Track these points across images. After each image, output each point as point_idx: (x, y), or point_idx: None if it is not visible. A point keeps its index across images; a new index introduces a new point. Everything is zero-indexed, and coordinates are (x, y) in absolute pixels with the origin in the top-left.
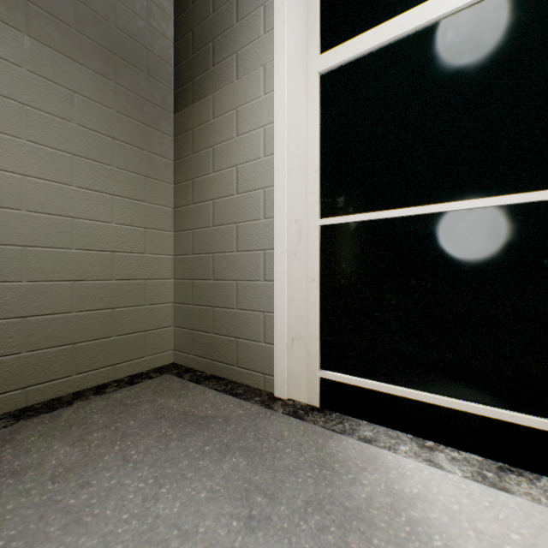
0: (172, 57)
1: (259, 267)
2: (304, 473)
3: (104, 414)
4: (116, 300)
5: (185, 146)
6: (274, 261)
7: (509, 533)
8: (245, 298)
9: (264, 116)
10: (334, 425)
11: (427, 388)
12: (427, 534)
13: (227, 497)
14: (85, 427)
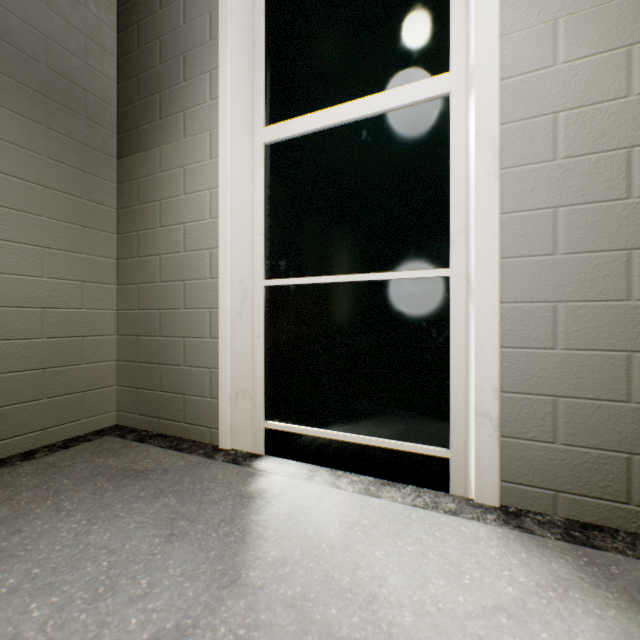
0: (115, 98)
1: (206, 325)
2: (226, 502)
3: (34, 477)
4: (48, 360)
5: (130, 196)
6: (219, 320)
7: (362, 520)
8: (192, 355)
9: (210, 179)
10: (266, 466)
11: (349, 429)
12: (306, 528)
13: (154, 525)
14: (13, 489)
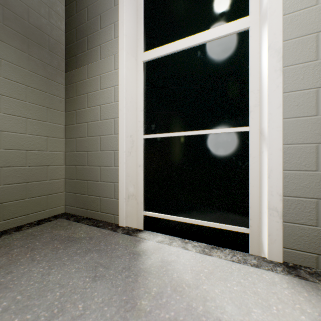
0: (64, 41)
1: (112, 159)
2: (125, 257)
3: (20, 240)
4: (29, 178)
5: (72, 91)
6: (119, 156)
7: (204, 269)
8: (104, 175)
9: (114, 81)
10: (145, 236)
11: (190, 216)
12: (172, 273)
13: (85, 270)
14: (9, 247)
